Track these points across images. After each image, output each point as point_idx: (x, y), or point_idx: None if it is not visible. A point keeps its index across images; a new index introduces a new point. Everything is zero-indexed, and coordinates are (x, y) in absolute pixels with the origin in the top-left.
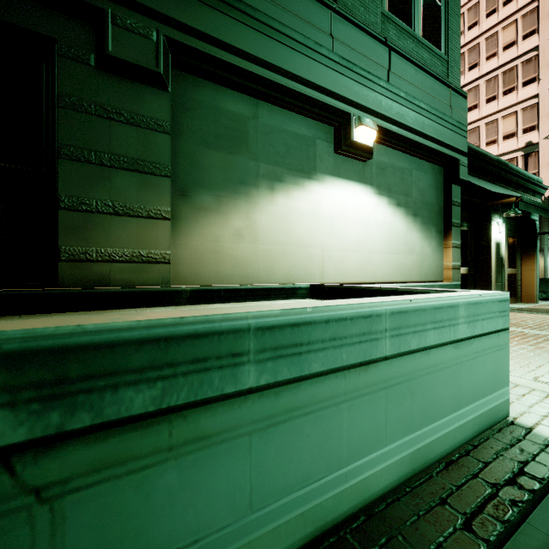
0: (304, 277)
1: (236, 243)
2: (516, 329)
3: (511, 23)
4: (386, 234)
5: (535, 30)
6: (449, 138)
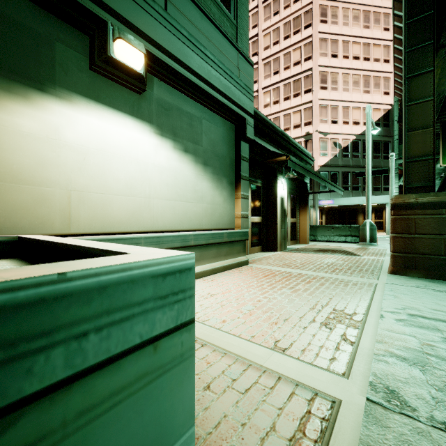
0: (30, 226)
1: None
2: (286, 270)
3: (298, 48)
4: (170, 179)
5: (311, 57)
6: (237, 97)
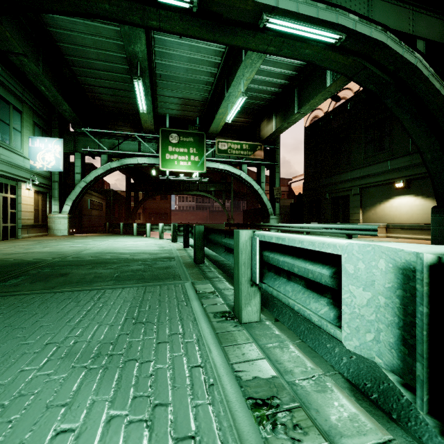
0: (388, 222)
1: (372, 215)
2: None
3: None
4: (420, 208)
5: None
6: None
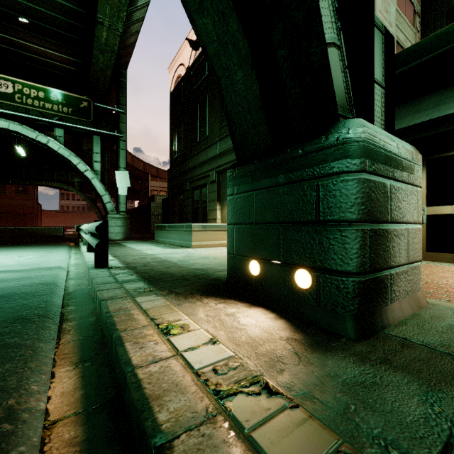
0: None
1: None
2: None
3: None
4: None
5: None
6: None
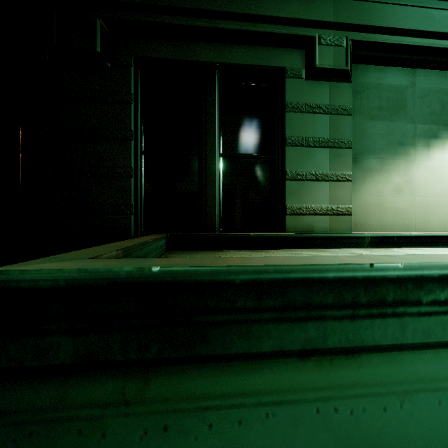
0: None
1: (395, 196)
2: None
3: None
4: None
5: None
6: None
